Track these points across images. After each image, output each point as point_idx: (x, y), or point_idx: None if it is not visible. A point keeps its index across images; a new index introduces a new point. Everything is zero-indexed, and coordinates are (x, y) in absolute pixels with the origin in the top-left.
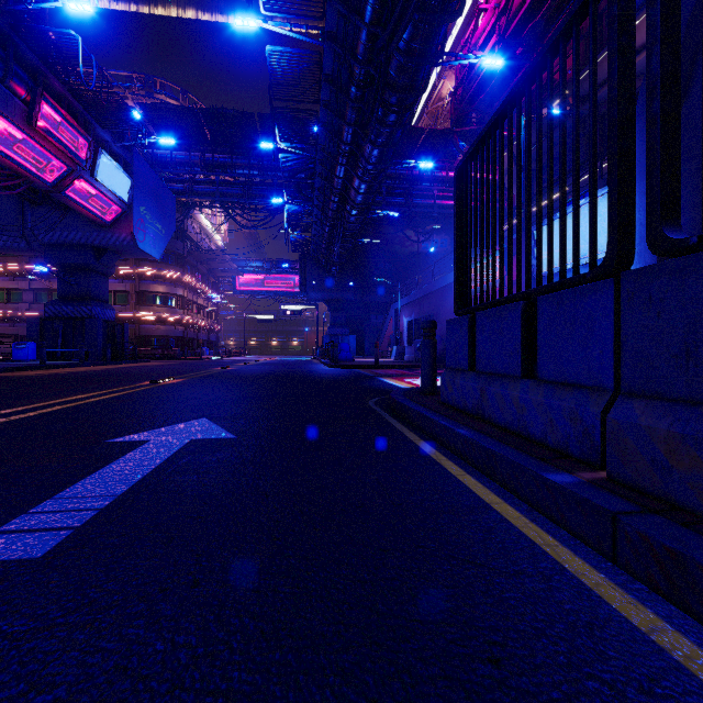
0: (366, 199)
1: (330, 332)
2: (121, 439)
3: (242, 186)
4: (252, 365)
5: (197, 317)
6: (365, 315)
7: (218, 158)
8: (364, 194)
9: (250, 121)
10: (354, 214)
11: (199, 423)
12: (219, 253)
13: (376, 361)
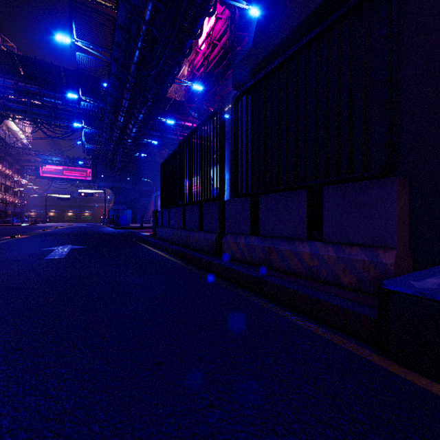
0: (137, 135)
1: (114, 208)
2: (45, 249)
3: (49, 109)
4: (61, 228)
5: (6, 195)
6: (137, 198)
7: (29, 87)
8: (135, 133)
9: (57, 70)
10: (130, 141)
11: (68, 246)
12: (26, 149)
13: (141, 225)
